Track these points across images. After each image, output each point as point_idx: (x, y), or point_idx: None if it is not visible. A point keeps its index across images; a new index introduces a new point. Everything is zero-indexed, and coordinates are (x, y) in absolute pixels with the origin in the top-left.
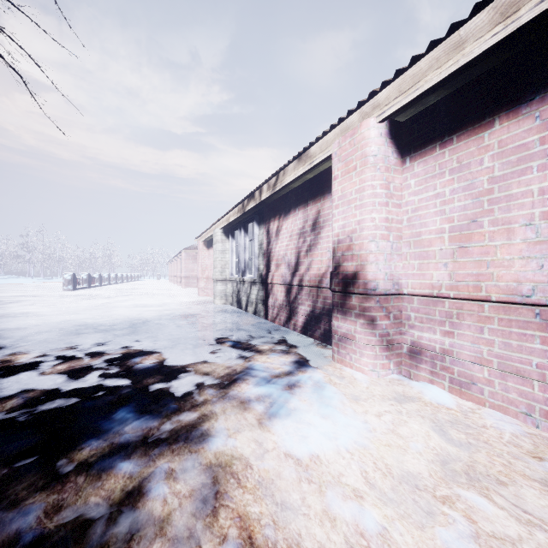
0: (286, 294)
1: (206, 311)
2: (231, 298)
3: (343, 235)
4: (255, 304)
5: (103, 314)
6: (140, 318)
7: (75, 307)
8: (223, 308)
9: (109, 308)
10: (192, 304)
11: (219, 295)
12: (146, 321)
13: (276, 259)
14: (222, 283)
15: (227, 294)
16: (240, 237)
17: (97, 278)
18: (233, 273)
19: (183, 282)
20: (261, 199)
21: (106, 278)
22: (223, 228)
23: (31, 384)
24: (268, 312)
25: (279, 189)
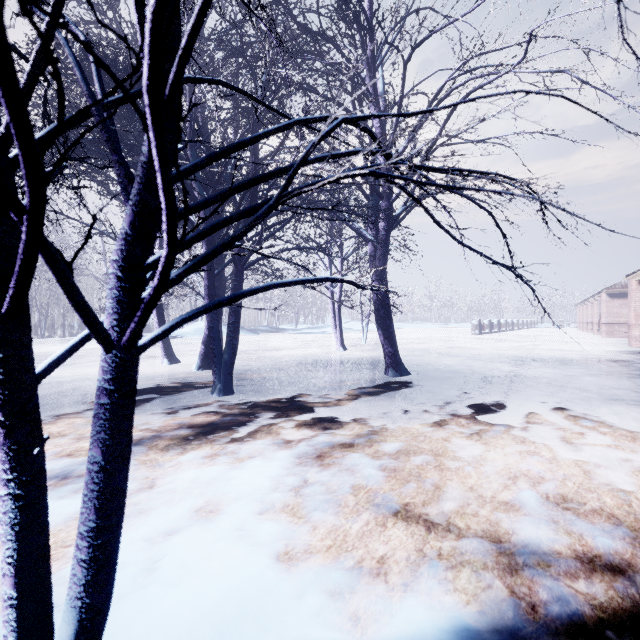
0: None
1: None
2: None
3: None
4: None
5: (526, 353)
6: (564, 358)
7: (498, 347)
8: None
9: (527, 349)
10: (620, 353)
11: None
12: (572, 360)
13: None
14: None
15: None
16: None
17: (495, 324)
18: None
19: (603, 331)
20: None
21: (503, 324)
22: None
23: (521, 375)
24: None
25: None
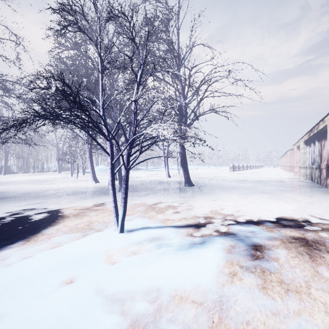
0: (326, 173)
1: (292, 181)
2: (309, 176)
3: (328, 151)
4: (317, 178)
5: (247, 178)
6: (261, 180)
7: (237, 176)
8: (303, 181)
9: (249, 177)
10: (287, 178)
11: (302, 175)
12: (263, 181)
13: (323, 158)
14: (303, 169)
15: (307, 174)
16: (311, 146)
17: (241, 166)
18: (309, 164)
19: (288, 169)
20: (314, 133)
21: (245, 166)
22: (304, 141)
23: (238, 186)
24: (321, 182)
25: (318, 130)
